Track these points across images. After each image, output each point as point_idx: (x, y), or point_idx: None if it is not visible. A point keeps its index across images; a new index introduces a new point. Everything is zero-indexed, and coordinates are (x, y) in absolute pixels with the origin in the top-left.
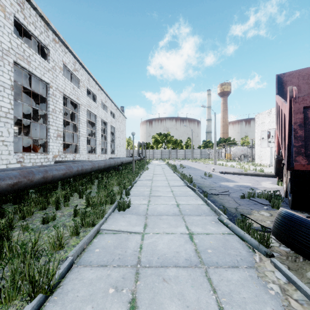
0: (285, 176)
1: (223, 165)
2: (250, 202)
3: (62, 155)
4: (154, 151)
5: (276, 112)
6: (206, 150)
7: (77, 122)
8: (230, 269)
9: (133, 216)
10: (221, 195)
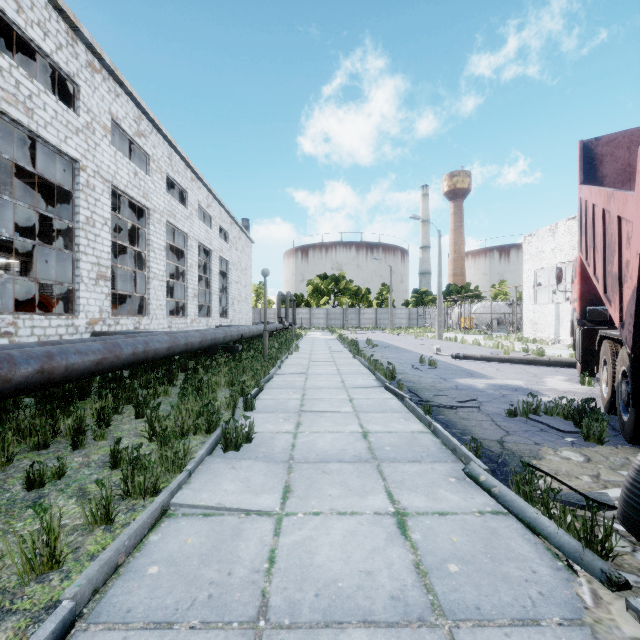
0: (604, 366)
1: (457, 342)
2: (530, 425)
3: (110, 319)
4: (313, 313)
5: (583, 222)
6: (420, 311)
7: (145, 249)
8: (518, 629)
9: (258, 466)
10: (461, 409)
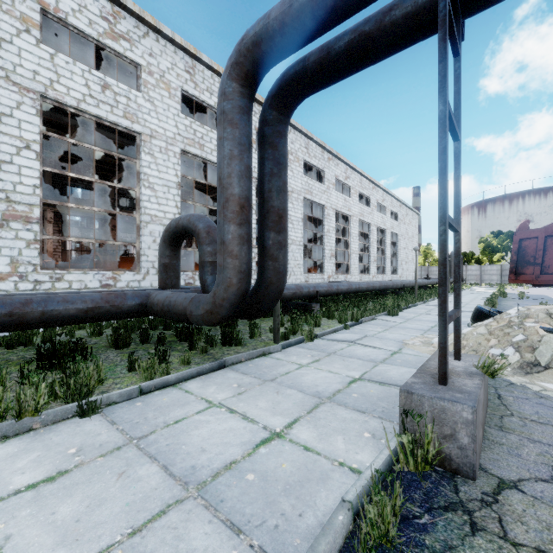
0: None
1: None
2: None
3: (335, 275)
4: (483, 269)
5: None
6: None
7: (348, 237)
8: None
9: (398, 318)
10: None
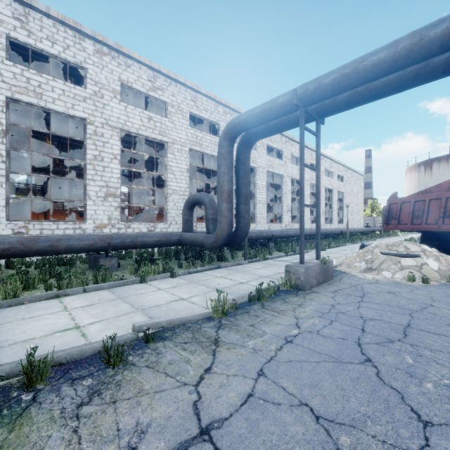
0: None
1: None
2: None
3: (290, 224)
4: None
5: None
6: None
7: None
8: None
9: (324, 252)
10: None
